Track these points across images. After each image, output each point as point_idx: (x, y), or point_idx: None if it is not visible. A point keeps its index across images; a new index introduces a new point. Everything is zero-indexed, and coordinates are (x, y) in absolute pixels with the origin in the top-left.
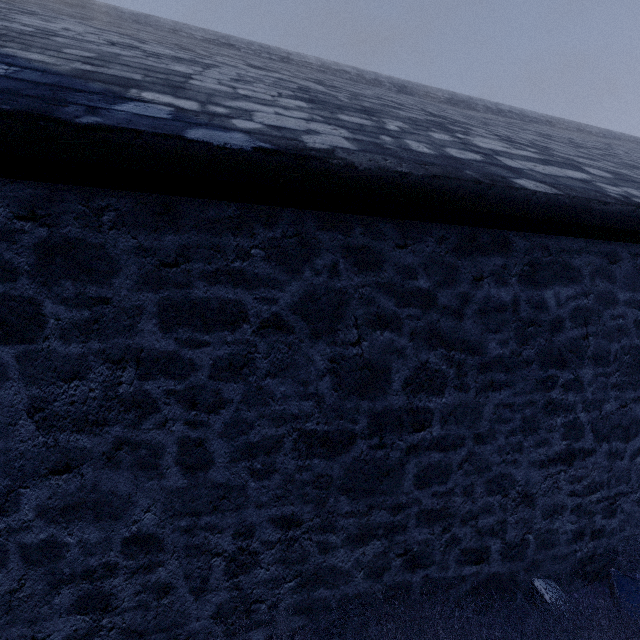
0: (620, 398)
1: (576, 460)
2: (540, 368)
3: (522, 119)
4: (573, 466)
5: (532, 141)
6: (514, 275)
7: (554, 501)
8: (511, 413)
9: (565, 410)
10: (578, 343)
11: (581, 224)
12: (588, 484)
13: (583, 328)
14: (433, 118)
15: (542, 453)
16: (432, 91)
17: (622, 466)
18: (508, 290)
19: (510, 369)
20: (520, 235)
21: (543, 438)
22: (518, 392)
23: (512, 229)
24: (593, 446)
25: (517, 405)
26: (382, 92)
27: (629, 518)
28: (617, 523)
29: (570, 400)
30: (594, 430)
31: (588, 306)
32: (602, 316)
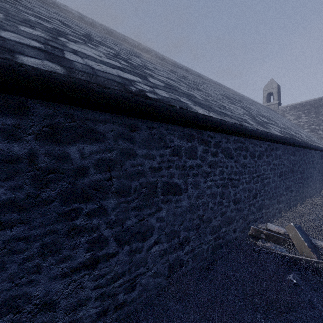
0: (139, 215)
1: (100, 263)
2: (63, 204)
3: (174, 65)
4: (98, 268)
5: (148, 66)
6: (31, 133)
7: (78, 298)
8: (27, 244)
9: (89, 231)
10: (102, 183)
11: (86, 99)
12: (112, 276)
13: (107, 173)
14: (72, 33)
15: (65, 267)
16: (128, 39)
17: (141, 257)
18: (23, 145)
19: (25, 209)
20: (42, 103)
21: (66, 255)
22: (36, 226)
23: (30, 97)
24: (116, 250)
25: (35, 236)
26: (82, 25)
27: (146, 287)
28: (137, 293)
29: (95, 223)
30: (117, 239)
31: (112, 158)
32: (124, 164)
